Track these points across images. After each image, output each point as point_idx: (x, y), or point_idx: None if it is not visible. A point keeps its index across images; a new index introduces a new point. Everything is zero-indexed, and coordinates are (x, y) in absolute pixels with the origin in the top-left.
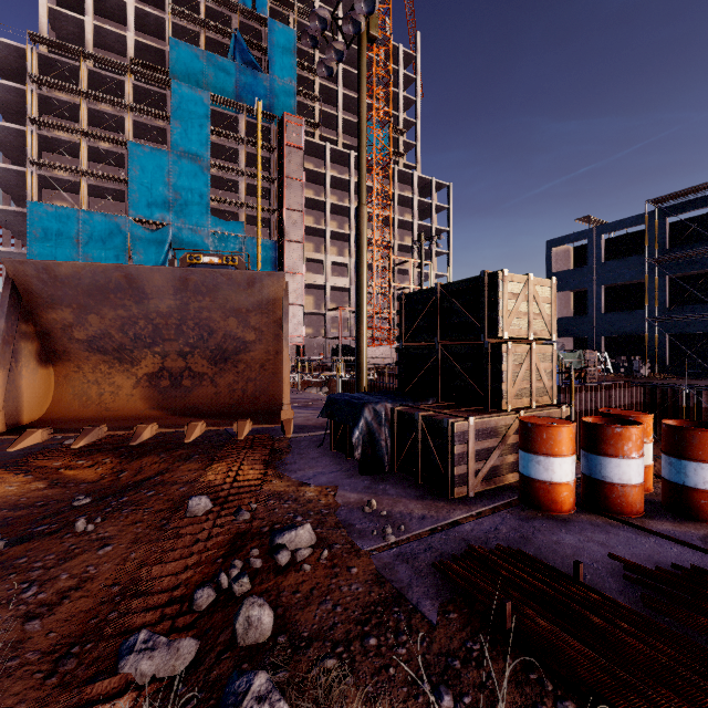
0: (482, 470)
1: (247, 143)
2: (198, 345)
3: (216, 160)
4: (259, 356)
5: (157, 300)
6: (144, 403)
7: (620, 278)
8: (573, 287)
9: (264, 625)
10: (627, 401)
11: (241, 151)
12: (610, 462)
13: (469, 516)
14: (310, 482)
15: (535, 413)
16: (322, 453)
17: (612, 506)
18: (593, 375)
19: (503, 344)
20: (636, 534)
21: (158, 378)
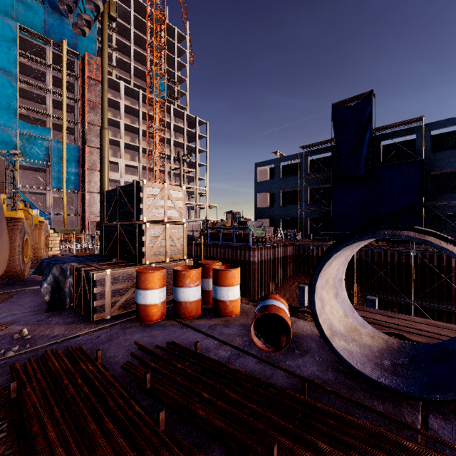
0: (119, 301)
1: (53, 69)
2: None
3: (25, 77)
4: None
5: None
6: None
7: (288, 187)
8: (267, 190)
9: None
10: (287, 253)
11: (48, 74)
12: (180, 290)
13: (91, 331)
14: None
15: (166, 264)
16: (33, 299)
17: (181, 314)
18: (271, 240)
19: (144, 224)
20: (179, 328)
21: None
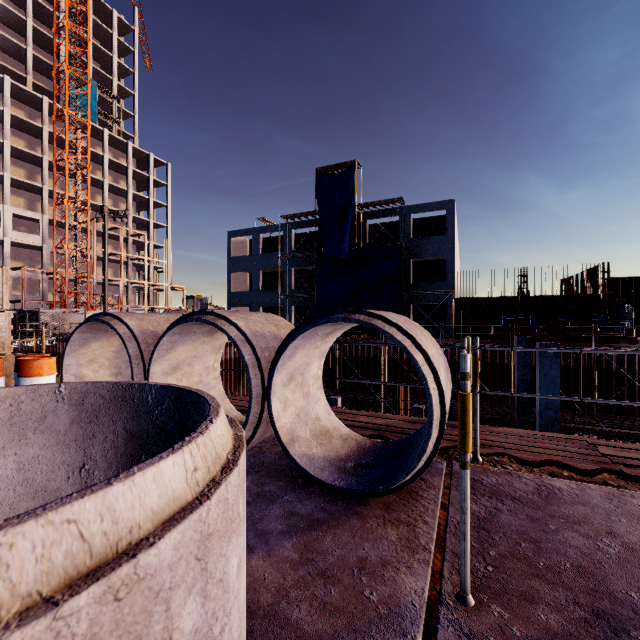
0: None
1: None
2: None
3: None
4: None
5: None
6: None
7: (269, 266)
8: (244, 269)
9: None
10: None
11: None
12: None
13: None
14: None
15: None
16: None
17: None
18: None
19: None
20: None
21: None
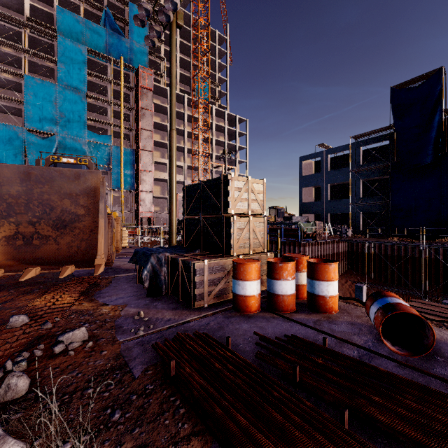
0: (214, 291)
1: (113, 83)
2: (43, 217)
3: (91, 93)
4: (89, 224)
5: (8, 186)
6: (2, 256)
7: (337, 180)
8: (313, 184)
9: (19, 388)
10: (339, 250)
11: (109, 88)
12: (277, 283)
13: (198, 317)
14: (110, 303)
15: (251, 257)
16: (130, 285)
17: (278, 307)
18: (320, 236)
19: (231, 217)
20: (283, 321)
21: (14, 239)
